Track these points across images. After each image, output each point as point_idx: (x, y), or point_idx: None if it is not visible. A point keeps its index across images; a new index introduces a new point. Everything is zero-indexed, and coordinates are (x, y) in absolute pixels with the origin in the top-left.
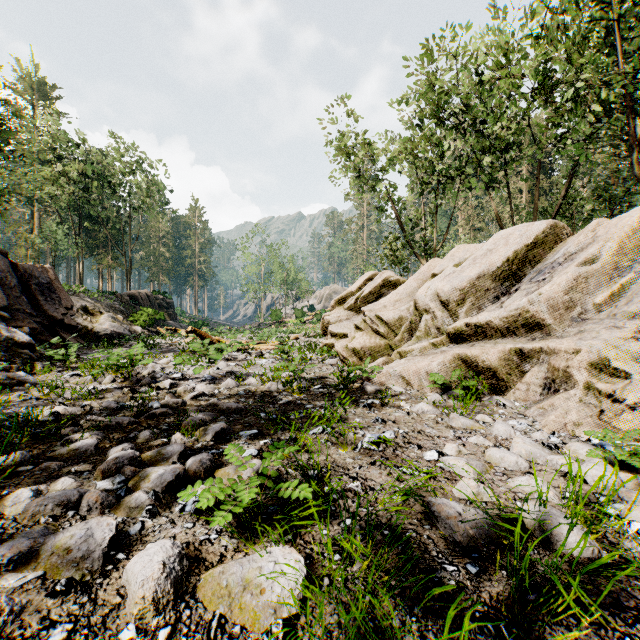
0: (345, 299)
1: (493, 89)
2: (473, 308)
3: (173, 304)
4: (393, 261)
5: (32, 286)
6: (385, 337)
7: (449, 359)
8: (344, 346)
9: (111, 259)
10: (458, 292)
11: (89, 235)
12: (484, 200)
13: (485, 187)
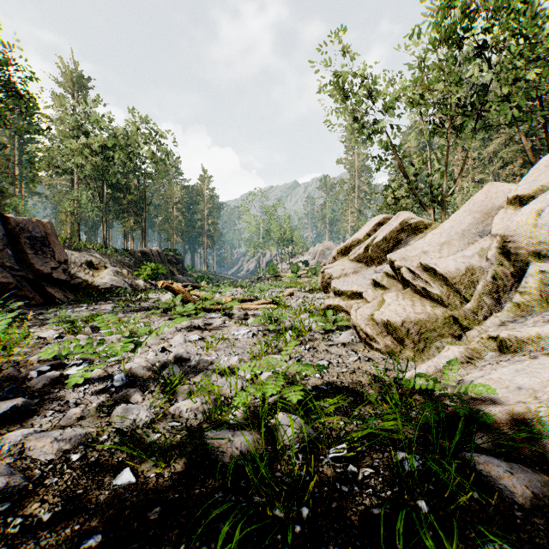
0: (350, 248)
1: None
2: None
3: (182, 260)
4: (396, 210)
5: (22, 239)
6: (441, 302)
7: None
8: (367, 316)
9: (134, 222)
10: None
11: (116, 202)
12: (484, 151)
13: (510, 120)
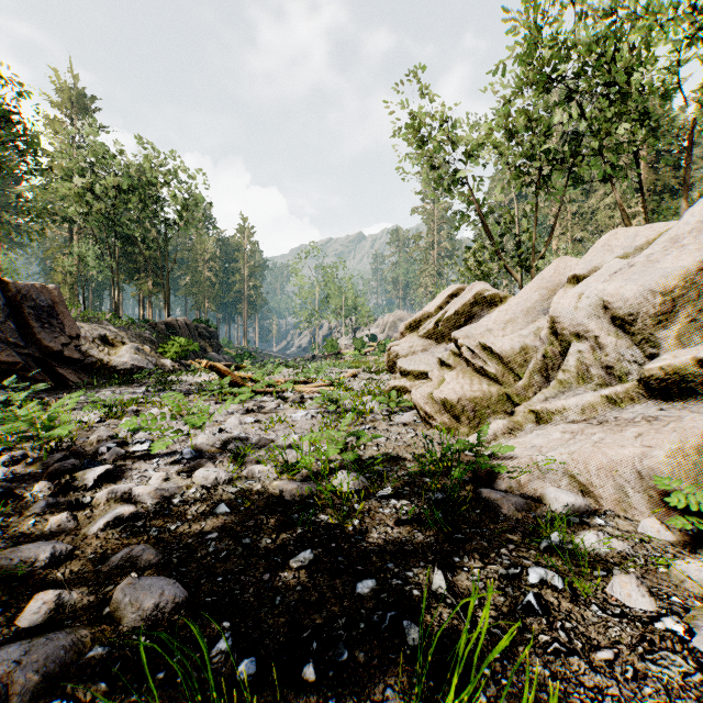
0: (419, 323)
1: (619, 39)
2: (689, 329)
3: (216, 334)
4: (477, 276)
5: (26, 310)
6: (497, 381)
7: (695, 444)
8: (427, 395)
9: (152, 285)
10: (658, 298)
11: (129, 258)
12: (585, 204)
13: (604, 175)
